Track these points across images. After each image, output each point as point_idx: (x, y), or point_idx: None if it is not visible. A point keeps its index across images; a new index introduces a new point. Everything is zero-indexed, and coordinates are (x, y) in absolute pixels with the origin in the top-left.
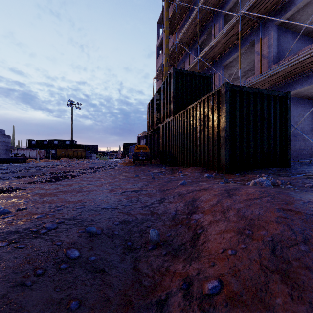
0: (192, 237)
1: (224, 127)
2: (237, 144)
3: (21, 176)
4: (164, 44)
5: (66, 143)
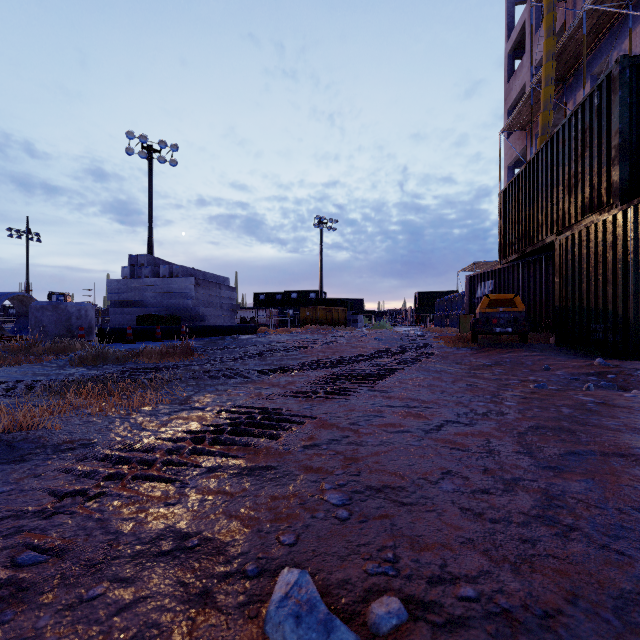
0: None
1: None
2: None
3: (268, 371)
4: (529, 39)
5: (310, 297)
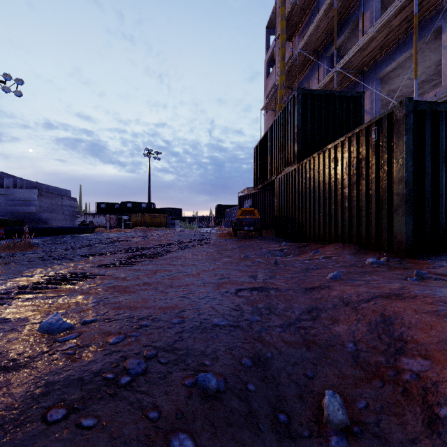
0: (429, 425)
1: (402, 177)
2: (427, 206)
3: (88, 255)
4: (276, 57)
5: (142, 206)
